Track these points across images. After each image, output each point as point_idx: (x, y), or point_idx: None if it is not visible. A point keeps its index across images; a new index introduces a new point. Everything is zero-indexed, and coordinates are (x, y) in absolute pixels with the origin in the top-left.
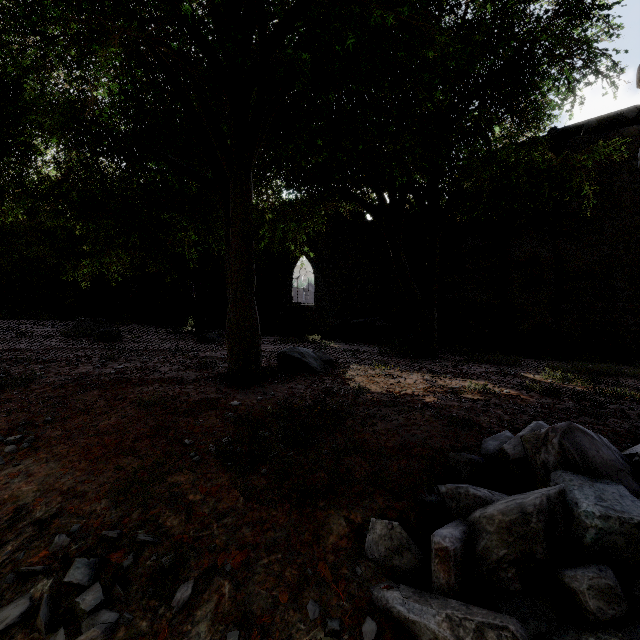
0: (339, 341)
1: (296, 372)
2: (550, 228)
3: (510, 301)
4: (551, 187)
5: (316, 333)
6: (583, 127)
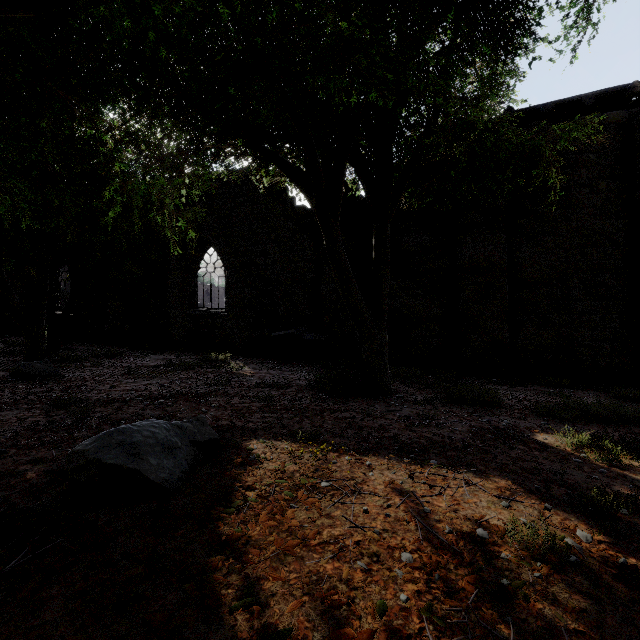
0: (256, 360)
1: (106, 505)
2: (505, 226)
3: (462, 311)
4: (515, 173)
5: (228, 348)
6: (539, 112)
